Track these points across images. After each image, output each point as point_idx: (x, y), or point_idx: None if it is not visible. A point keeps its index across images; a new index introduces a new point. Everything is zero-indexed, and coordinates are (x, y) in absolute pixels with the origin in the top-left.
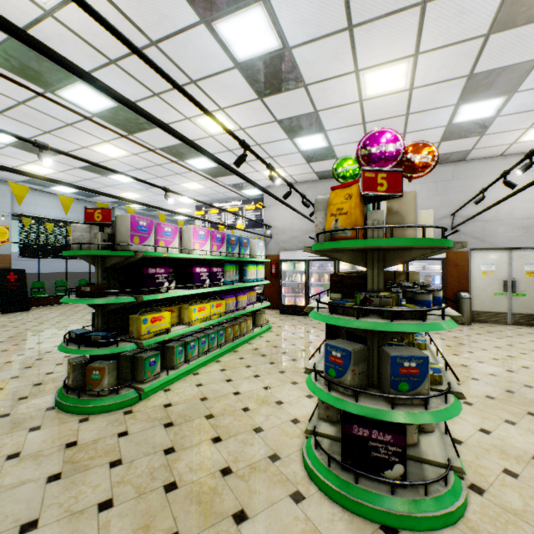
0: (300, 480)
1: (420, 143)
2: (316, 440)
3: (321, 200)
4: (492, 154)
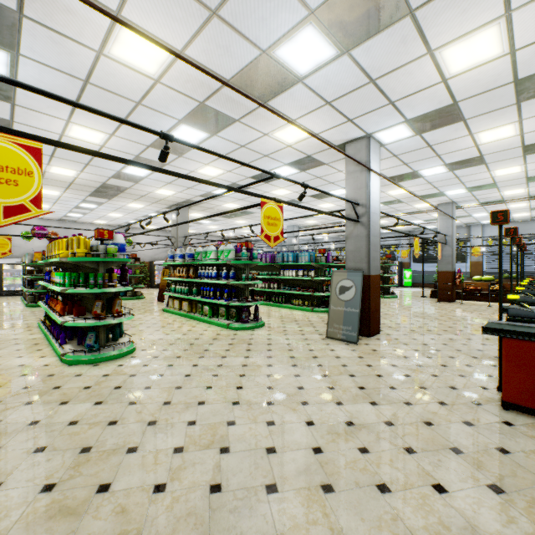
0: (30, 308)
1: (54, 232)
2: (32, 302)
3: (31, 253)
4: (86, 222)
